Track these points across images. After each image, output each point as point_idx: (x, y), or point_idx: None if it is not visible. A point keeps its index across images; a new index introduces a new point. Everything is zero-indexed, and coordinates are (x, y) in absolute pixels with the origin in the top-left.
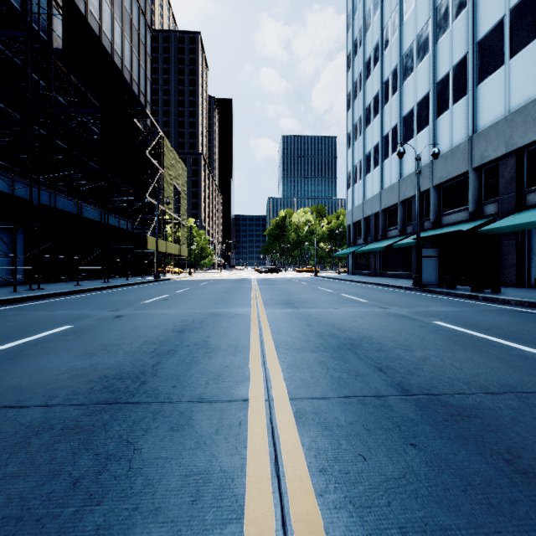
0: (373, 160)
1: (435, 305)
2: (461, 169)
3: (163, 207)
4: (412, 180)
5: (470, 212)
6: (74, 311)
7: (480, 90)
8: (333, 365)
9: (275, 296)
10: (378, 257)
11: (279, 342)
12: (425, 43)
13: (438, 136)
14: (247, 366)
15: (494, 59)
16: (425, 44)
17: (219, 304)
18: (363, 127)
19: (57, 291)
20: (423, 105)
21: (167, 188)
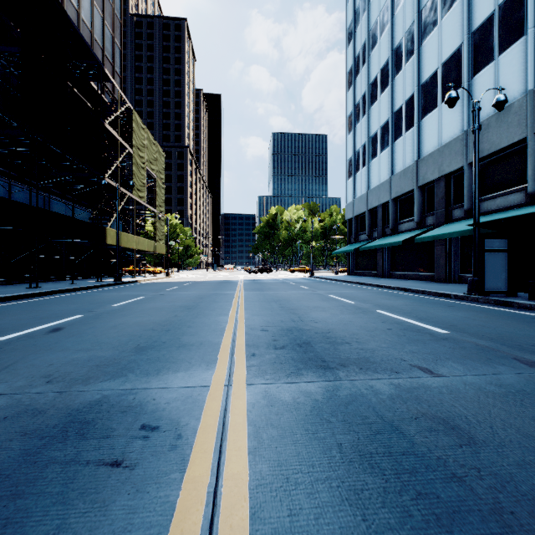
0: (380, 142)
1: None
2: (515, 136)
3: (132, 194)
4: (435, 159)
5: (530, 192)
6: None
7: None
8: None
9: (269, 318)
10: (386, 255)
11: None
12: None
13: (475, 99)
14: None
15: None
16: None
17: (146, 349)
18: (368, 106)
19: None
20: (451, 64)
21: (136, 172)
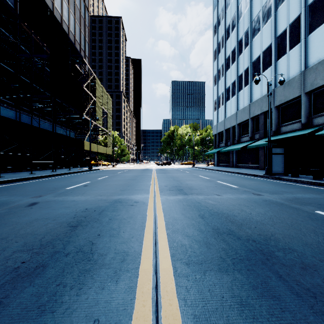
0: (231, 92)
1: (296, 191)
2: (296, 94)
3: (95, 122)
4: (259, 103)
5: (303, 123)
6: (1, 198)
7: (310, 38)
8: (266, 317)
9: (168, 183)
10: (234, 155)
11: (175, 248)
12: (268, 11)
13: (278, 72)
14: (128, 319)
15: (322, 15)
16: (269, 12)
17: (124, 190)
18: (225, 71)
19: (8, 179)
20: (267, 52)
21: (98, 111)
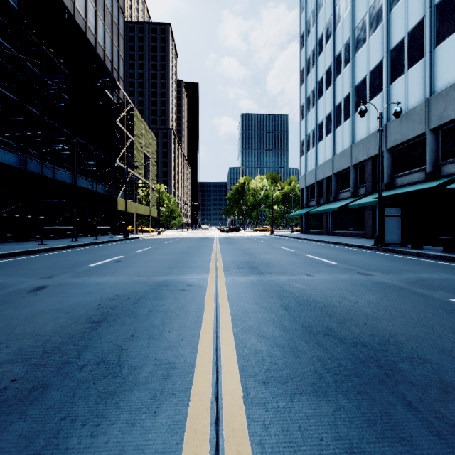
0: (325, 128)
1: (421, 269)
2: (418, 131)
3: (134, 172)
4: (365, 144)
5: (427, 172)
6: None
7: (438, 51)
8: None
9: (236, 257)
10: (330, 217)
11: (246, 357)
12: (378, 13)
13: (392, 100)
14: None
15: (454, 18)
16: (378, 15)
17: (173, 268)
18: (316, 99)
19: (8, 252)
20: (376, 72)
21: (137, 155)
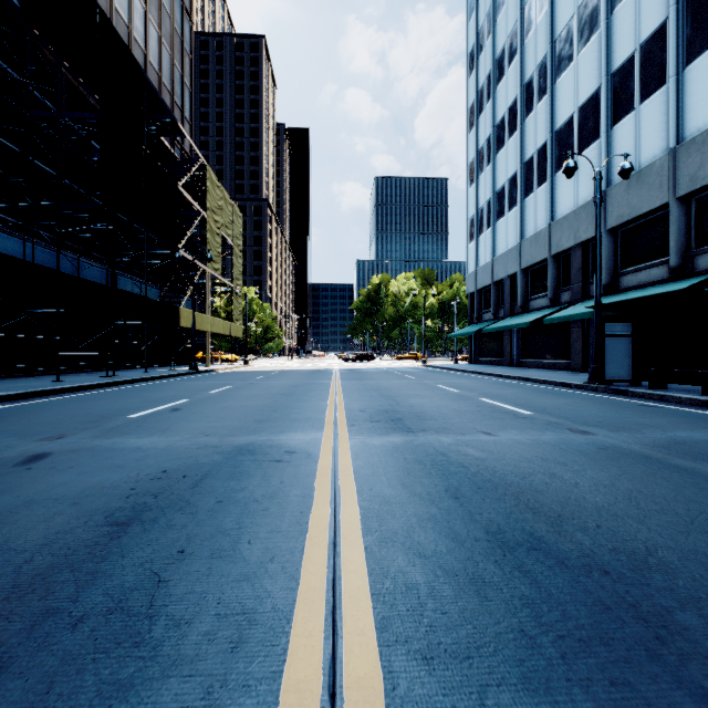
0: (507, 198)
1: (671, 424)
2: (656, 201)
3: (206, 266)
4: (571, 223)
5: (672, 266)
6: None
7: (689, 74)
8: None
9: (367, 403)
10: (515, 338)
11: (389, 598)
12: (592, 15)
13: (614, 153)
14: None
15: None
16: (593, 18)
17: (264, 421)
18: (493, 152)
19: None
20: (589, 109)
21: (211, 240)
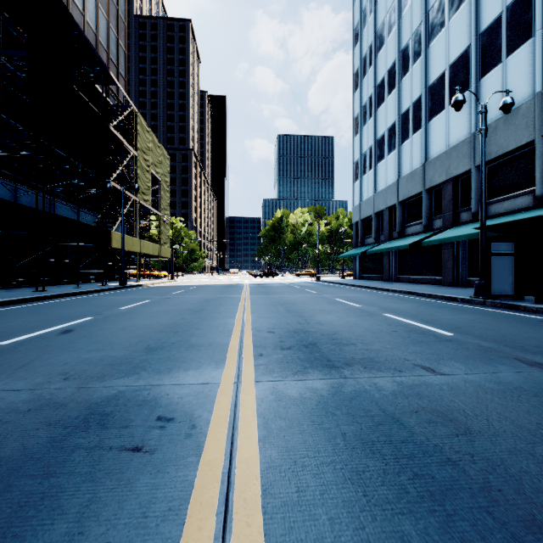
0: (387, 144)
1: None
2: (523, 139)
3: (137, 197)
4: (443, 162)
5: (538, 195)
6: None
7: None
8: None
9: (275, 321)
10: (393, 258)
11: None
12: None
13: (483, 101)
14: None
15: None
16: None
17: (156, 349)
18: (375, 108)
19: None
20: (459, 65)
21: (141, 175)
